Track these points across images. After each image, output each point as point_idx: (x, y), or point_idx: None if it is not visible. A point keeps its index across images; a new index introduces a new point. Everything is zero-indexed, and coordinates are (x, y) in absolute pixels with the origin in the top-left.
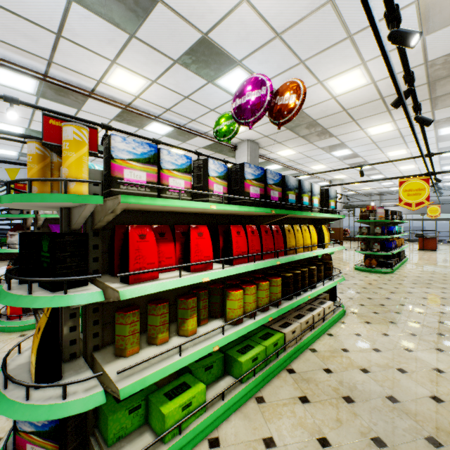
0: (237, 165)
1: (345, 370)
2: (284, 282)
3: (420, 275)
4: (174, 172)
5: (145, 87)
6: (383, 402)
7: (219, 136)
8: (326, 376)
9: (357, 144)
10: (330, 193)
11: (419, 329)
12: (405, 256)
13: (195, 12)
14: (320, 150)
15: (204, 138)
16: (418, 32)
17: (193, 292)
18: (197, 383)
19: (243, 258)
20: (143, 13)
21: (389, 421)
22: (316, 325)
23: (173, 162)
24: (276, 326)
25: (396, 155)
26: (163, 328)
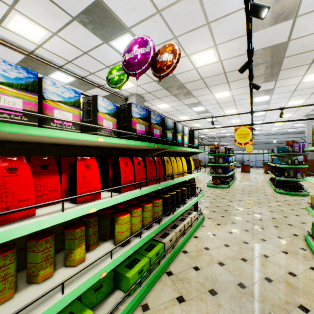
0: (125, 105)
1: (208, 266)
2: (164, 202)
3: (244, 188)
4: (60, 104)
5: (46, 38)
6: (236, 289)
7: (111, 83)
8: (196, 273)
9: (208, 103)
10: (195, 133)
11: (249, 226)
12: (235, 176)
13: None
14: (186, 106)
15: (102, 90)
16: (268, 6)
17: (82, 220)
18: (84, 311)
19: (130, 186)
20: None
21: (243, 306)
22: (186, 231)
23: (59, 93)
24: (158, 237)
25: (230, 112)
26: (46, 264)
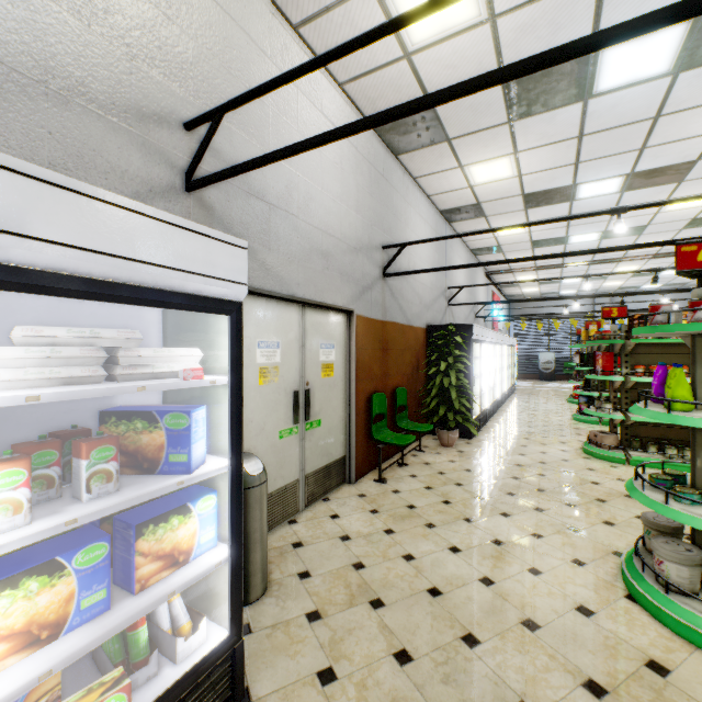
0: None
1: None
2: None
3: None
4: None
5: None
6: None
7: None
8: None
9: None
10: None
11: None
12: None
13: (675, 219)
14: None
15: None
16: None
17: None
18: None
19: None
20: (641, 230)
21: None
22: None
23: None
24: None
25: None
26: None
